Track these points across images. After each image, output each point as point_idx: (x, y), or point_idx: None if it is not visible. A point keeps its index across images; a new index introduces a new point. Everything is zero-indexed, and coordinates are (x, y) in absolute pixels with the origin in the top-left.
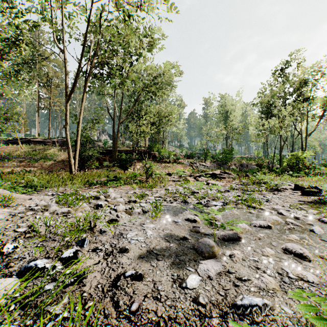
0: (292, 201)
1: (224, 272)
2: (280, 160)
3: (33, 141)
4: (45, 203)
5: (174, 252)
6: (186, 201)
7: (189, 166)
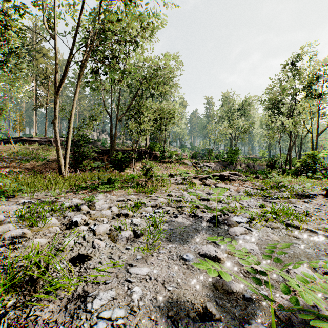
0: None
1: None
2: (289, 160)
3: (29, 141)
4: (3, 217)
5: None
6: (196, 215)
7: (192, 167)
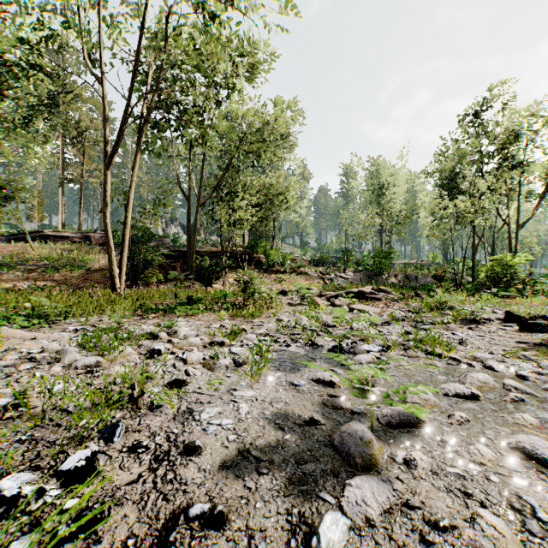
0: (504, 342)
1: (398, 506)
2: (472, 269)
3: (54, 237)
4: (59, 346)
5: (294, 454)
6: (315, 343)
7: (317, 279)
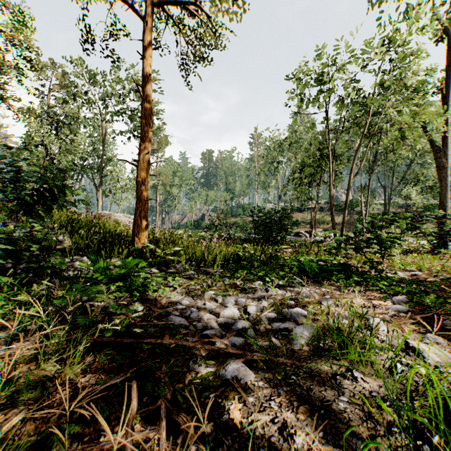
0: None
1: None
2: None
3: (307, 208)
4: None
5: None
6: None
7: None
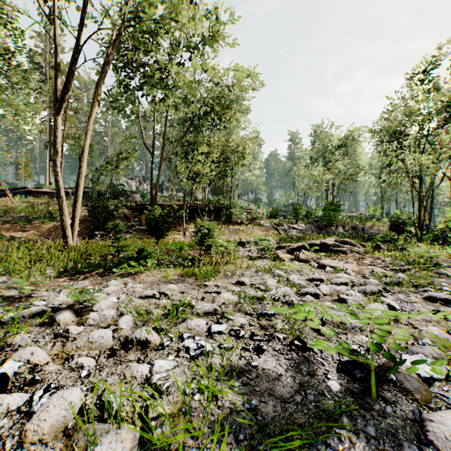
0: None
1: None
2: (418, 220)
3: (37, 192)
4: None
5: None
6: (306, 346)
7: (272, 230)
